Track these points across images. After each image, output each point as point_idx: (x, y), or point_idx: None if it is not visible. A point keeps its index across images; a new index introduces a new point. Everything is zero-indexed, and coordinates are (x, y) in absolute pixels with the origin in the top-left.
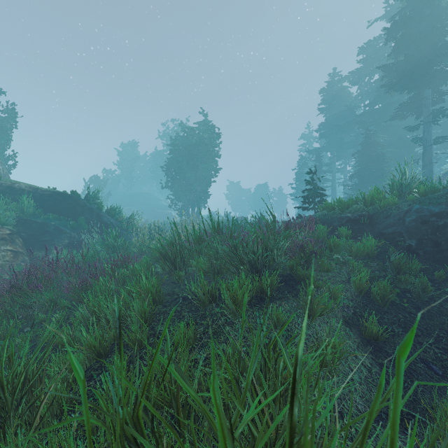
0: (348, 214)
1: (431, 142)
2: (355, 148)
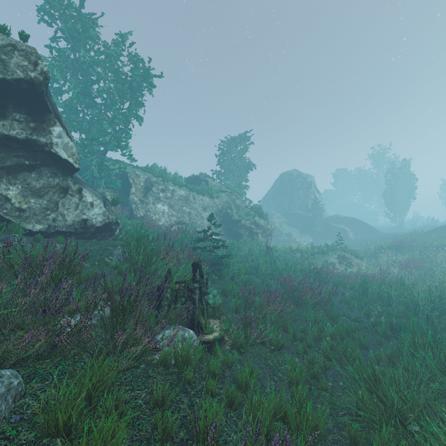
0: None
1: None
2: None
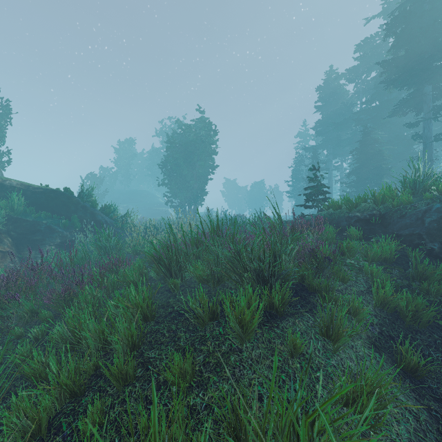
0: (357, 213)
1: (431, 139)
2: (352, 145)
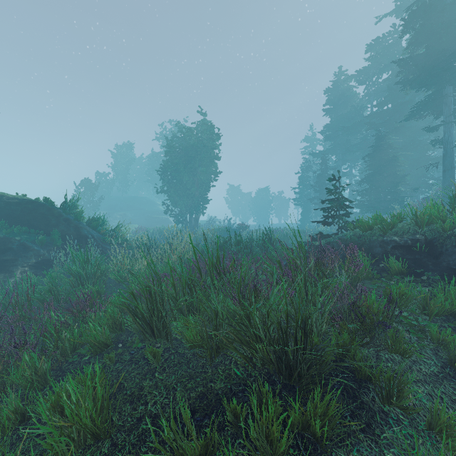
0: (394, 237)
1: (453, 144)
2: (363, 150)
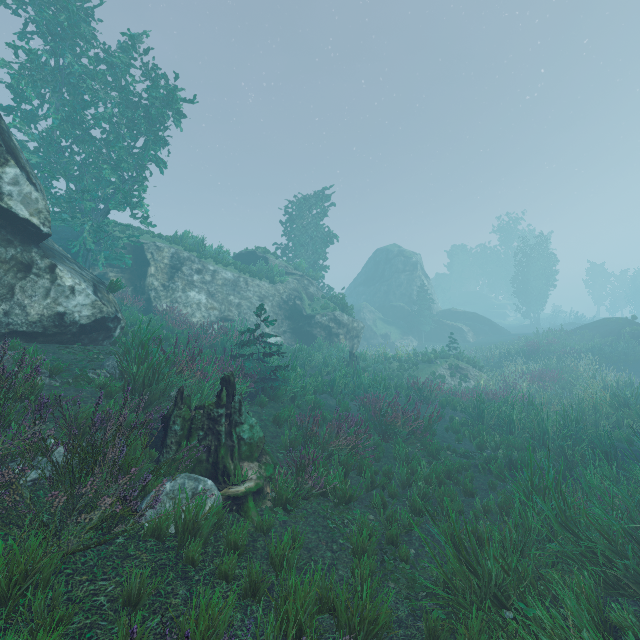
0: (594, 325)
1: None
2: None
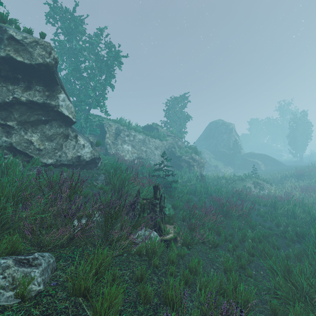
0: None
1: None
2: None
